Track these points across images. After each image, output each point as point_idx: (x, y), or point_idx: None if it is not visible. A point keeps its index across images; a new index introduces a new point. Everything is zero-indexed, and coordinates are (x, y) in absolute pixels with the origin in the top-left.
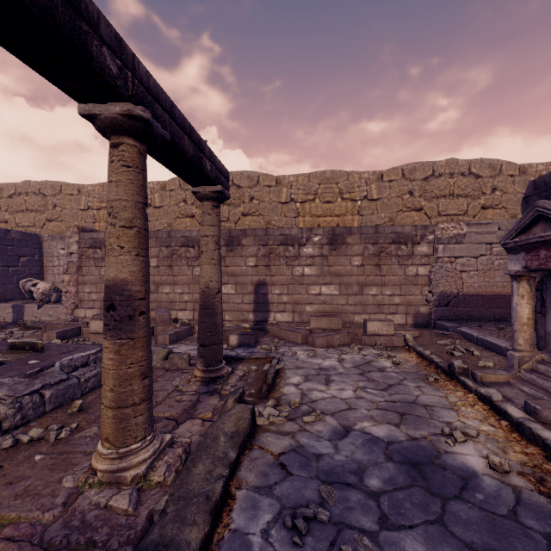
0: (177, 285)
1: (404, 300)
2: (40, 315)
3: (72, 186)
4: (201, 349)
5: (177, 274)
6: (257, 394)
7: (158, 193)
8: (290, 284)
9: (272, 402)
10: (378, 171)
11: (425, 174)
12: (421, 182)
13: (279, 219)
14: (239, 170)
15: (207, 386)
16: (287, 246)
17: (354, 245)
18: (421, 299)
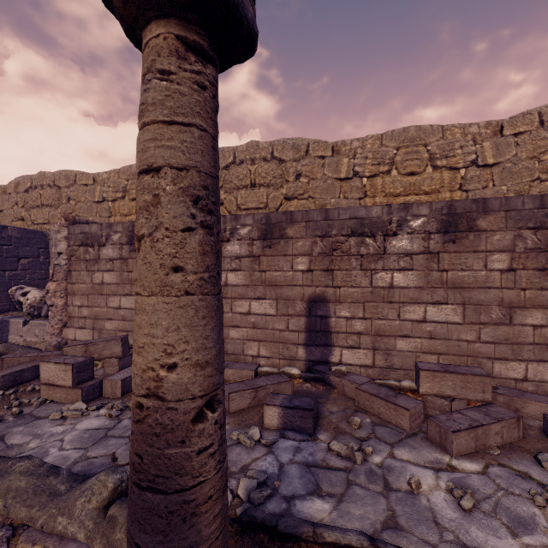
0: None
1: None
2: (25, 334)
3: (87, 175)
4: None
5: None
6: None
7: None
8: (368, 301)
9: None
10: (495, 121)
11: None
12: None
13: (337, 202)
14: (281, 138)
15: None
16: (362, 237)
17: (493, 233)
18: None
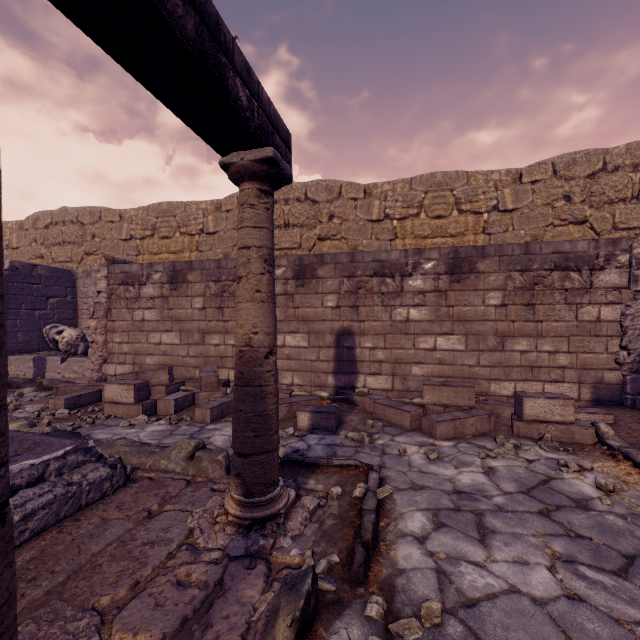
0: (229, 334)
1: (575, 361)
2: (63, 371)
3: (113, 211)
4: (237, 462)
5: (229, 318)
6: (344, 570)
7: (212, 215)
8: (388, 334)
9: (378, 607)
10: (514, 169)
11: (591, 168)
12: (584, 180)
13: (368, 243)
14: (315, 180)
15: (246, 539)
16: (383, 278)
17: (489, 274)
18: (606, 359)
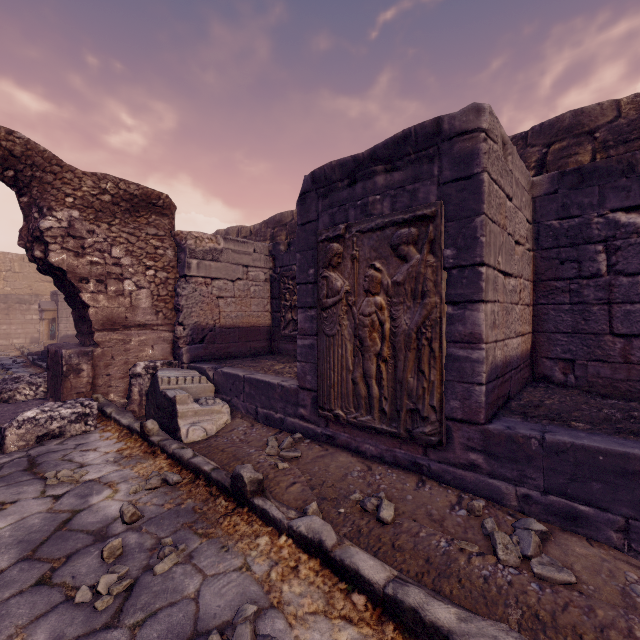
0: None
1: (25, 331)
2: None
3: None
4: None
5: None
6: None
7: None
8: None
9: None
10: (21, 255)
11: None
12: None
13: None
14: None
15: None
16: None
17: None
18: (35, 330)
